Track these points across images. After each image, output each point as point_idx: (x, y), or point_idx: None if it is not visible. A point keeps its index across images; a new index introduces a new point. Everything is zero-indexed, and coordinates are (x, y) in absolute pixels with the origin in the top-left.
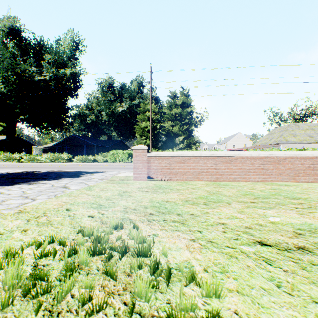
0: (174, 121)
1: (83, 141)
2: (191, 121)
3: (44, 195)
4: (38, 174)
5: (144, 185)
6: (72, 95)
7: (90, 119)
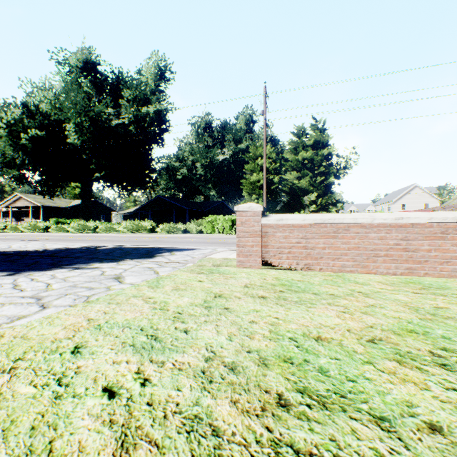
0: (300, 171)
1: (171, 205)
2: (329, 170)
3: (71, 295)
4: (98, 251)
5: (257, 280)
6: (157, 141)
7: (181, 174)
